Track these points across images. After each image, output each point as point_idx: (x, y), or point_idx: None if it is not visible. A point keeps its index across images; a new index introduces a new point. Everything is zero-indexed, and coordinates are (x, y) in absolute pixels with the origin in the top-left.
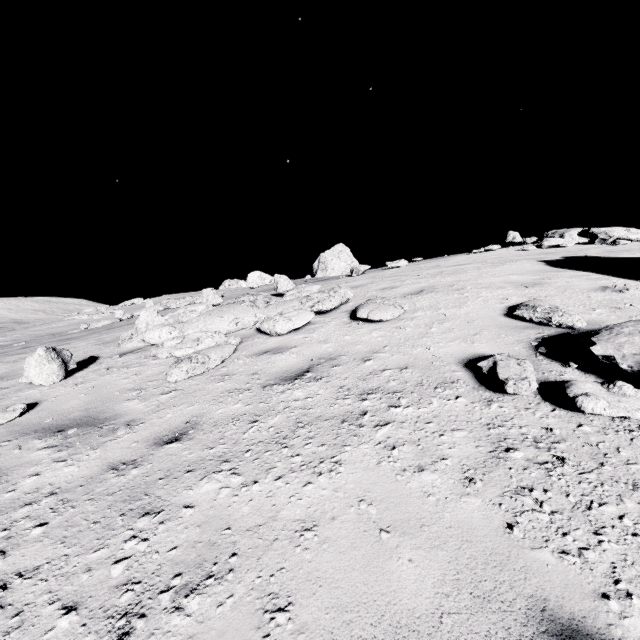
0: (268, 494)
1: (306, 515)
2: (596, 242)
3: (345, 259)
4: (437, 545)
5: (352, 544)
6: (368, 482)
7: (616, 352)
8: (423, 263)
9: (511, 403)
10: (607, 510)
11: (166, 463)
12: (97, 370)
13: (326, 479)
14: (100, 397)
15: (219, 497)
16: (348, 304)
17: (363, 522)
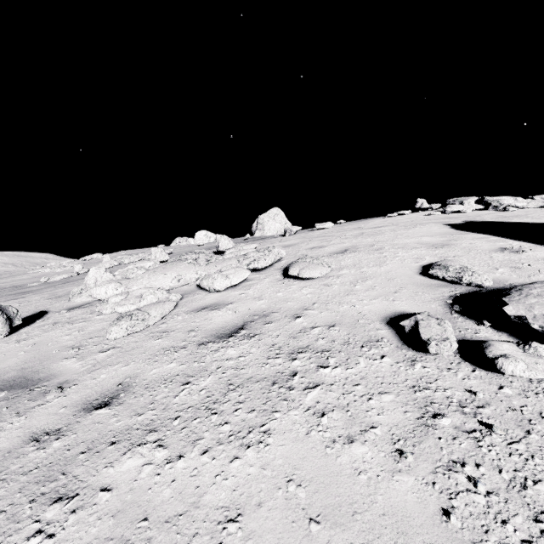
0: (192, 472)
1: (231, 500)
2: (490, 209)
3: (280, 221)
4: (371, 540)
5: (279, 540)
6: (297, 457)
7: (527, 313)
8: (346, 225)
9: (433, 363)
10: (543, 489)
11: (91, 433)
12: (43, 325)
13: (254, 453)
14: (39, 355)
15: (140, 477)
16: (281, 262)
17: (291, 509)
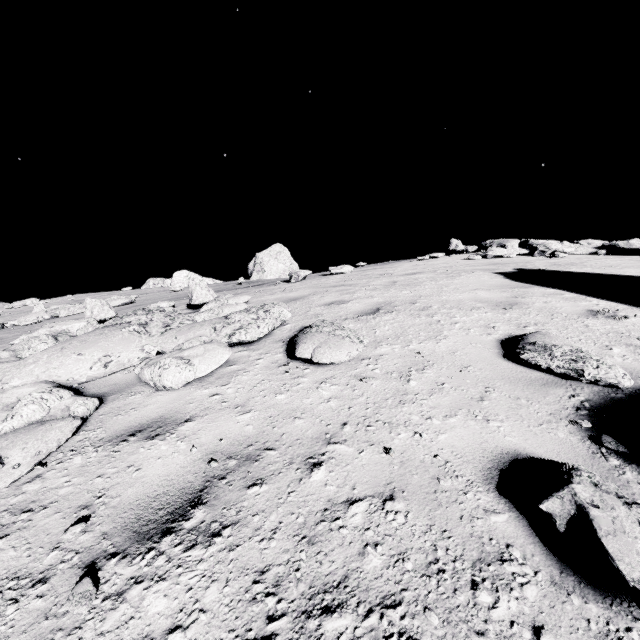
0: None
1: None
2: (536, 254)
3: (283, 260)
4: None
5: None
6: None
7: None
8: (369, 269)
9: None
10: None
11: None
12: None
13: None
14: None
15: None
16: (284, 327)
17: None
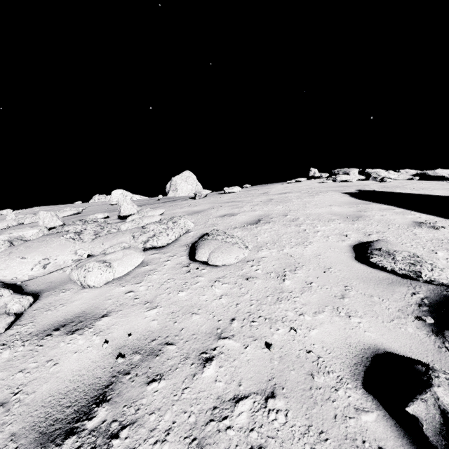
0: None
1: None
2: (370, 179)
3: (191, 183)
4: None
5: None
6: None
7: None
8: (252, 190)
9: None
10: None
11: None
12: None
13: None
14: None
15: None
16: (188, 234)
17: None
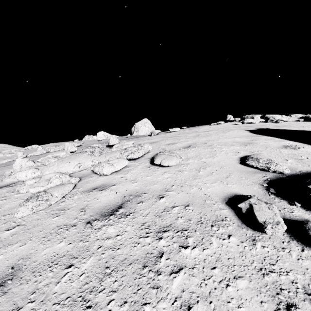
0: None
1: None
2: (268, 121)
3: (148, 126)
4: None
5: None
6: None
7: None
8: (187, 129)
9: (269, 242)
10: None
11: None
12: None
13: None
14: None
15: None
16: (149, 153)
17: None
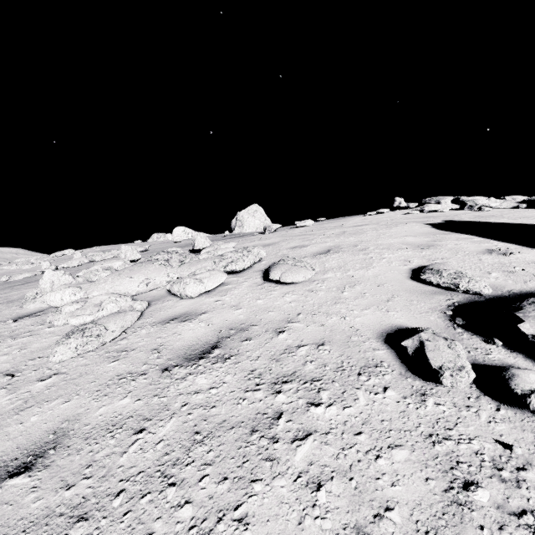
0: None
1: None
2: (465, 208)
3: (259, 217)
4: None
5: None
6: None
7: None
8: (326, 223)
9: (448, 398)
10: None
11: None
12: None
13: None
14: None
15: None
16: (261, 263)
17: None
